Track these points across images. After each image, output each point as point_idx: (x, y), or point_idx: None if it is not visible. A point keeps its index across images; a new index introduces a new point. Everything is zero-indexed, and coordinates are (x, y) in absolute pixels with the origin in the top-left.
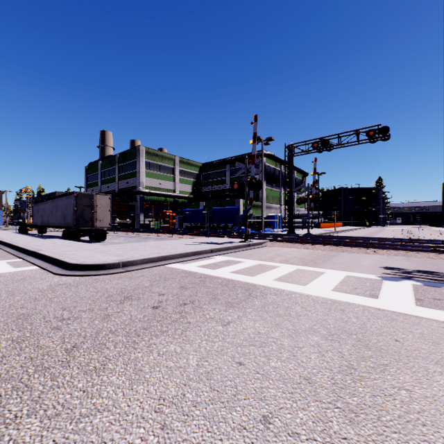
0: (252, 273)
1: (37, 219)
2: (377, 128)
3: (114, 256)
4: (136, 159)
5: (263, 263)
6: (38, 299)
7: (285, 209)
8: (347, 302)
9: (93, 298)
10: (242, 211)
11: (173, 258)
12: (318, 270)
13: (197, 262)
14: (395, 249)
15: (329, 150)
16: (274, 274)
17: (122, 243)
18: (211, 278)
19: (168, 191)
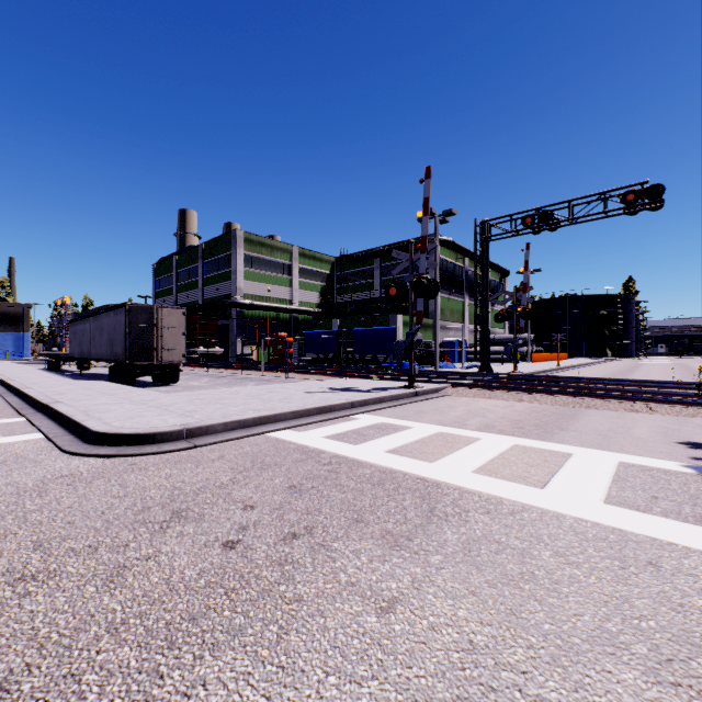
0: (430, 455)
1: (74, 348)
2: (641, 188)
3: (178, 415)
4: (230, 251)
5: (447, 430)
6: (1, 514)
7: (475, 331)
8: (654, 540)
9: (109, 515)
10: (401, 335)
11: (283, 419)
12: (556, 450)
13: (325, 428)
14: (688, 404)
15: (553, 229)
16: (472, 457)
17: (204, 387)
18: (351, 465)
19: (281, 303)
